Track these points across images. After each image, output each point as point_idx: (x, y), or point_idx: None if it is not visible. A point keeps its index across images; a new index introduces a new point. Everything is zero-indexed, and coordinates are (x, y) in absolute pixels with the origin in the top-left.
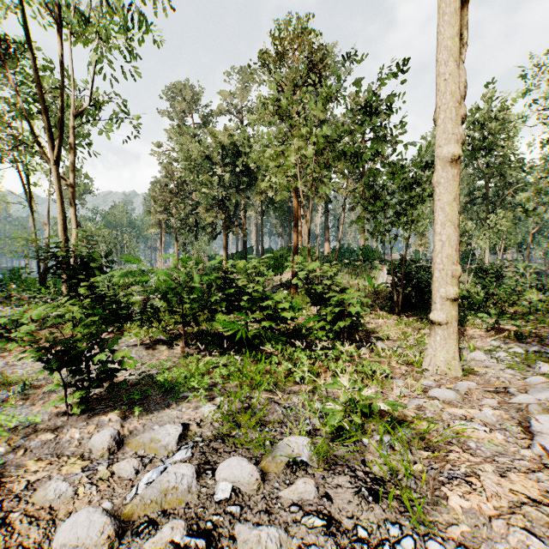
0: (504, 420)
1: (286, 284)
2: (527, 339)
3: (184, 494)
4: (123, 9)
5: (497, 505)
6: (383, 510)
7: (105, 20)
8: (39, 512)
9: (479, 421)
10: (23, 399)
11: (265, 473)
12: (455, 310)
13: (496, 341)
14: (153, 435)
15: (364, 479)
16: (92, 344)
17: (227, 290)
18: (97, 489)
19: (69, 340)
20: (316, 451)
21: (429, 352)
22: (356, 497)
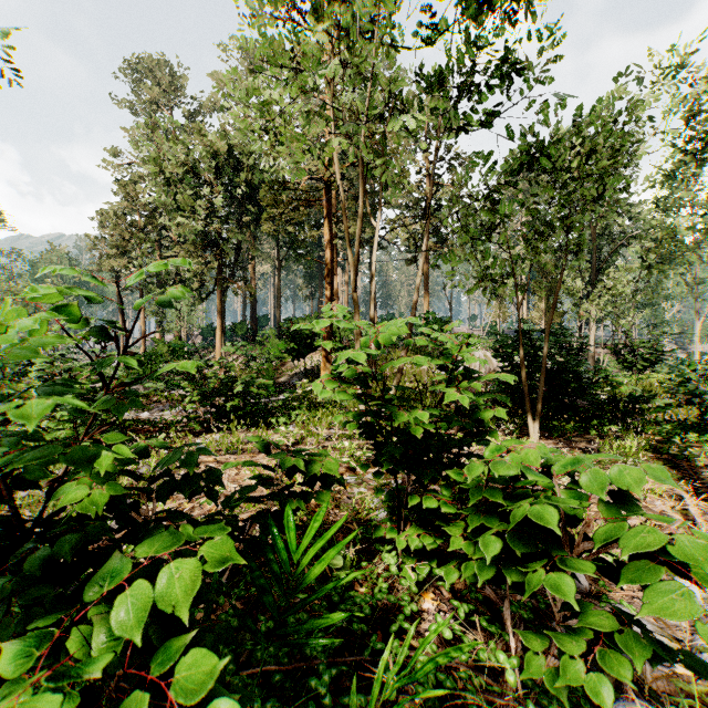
0: None
1: (313, 371)
2: None
3: None
4: None
5: None
6: None
7: None
8: None
9: None
10: None
11: None
12: None
13: None
14: None
15: None
16: None
17: None
18: None
19: None
20: None
21: None
22: None
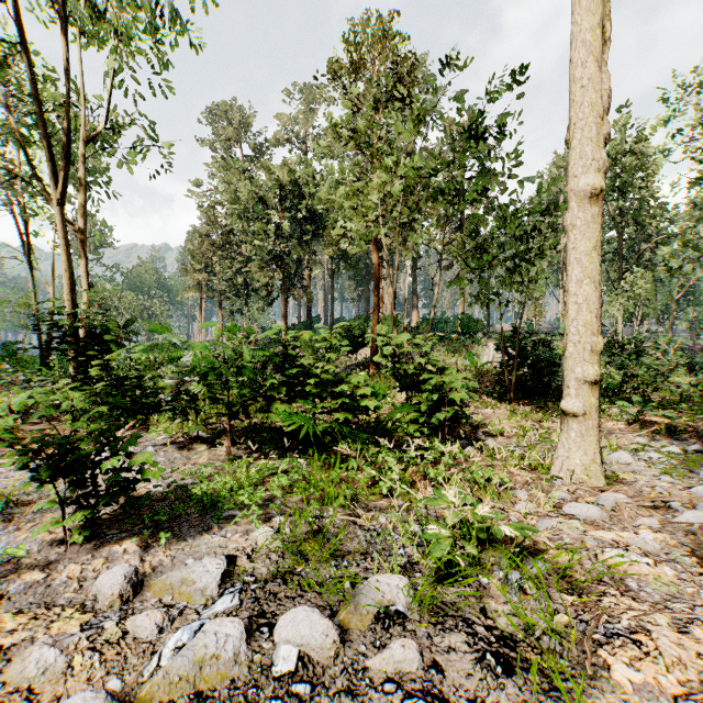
0: (671, 548)
1: (363, 363)
2: (681, 434)
3: (228, 665)
4: (149, 1)
5: (681, 678)
6: (518, 688)
7: (126, 13)
8: (13, 697)
9: (638, 549)
10: (5, 521)
11: (345, 629)
12: (596, 397)
13: (642, 438)
14: (184, 574)
15: (486, 639)
16: (101, 444)
17: (288, 370)
18: (101, 658)
19: (65, 439)
20: (418, 599)
21: (560, 453)
22: (478, 667)
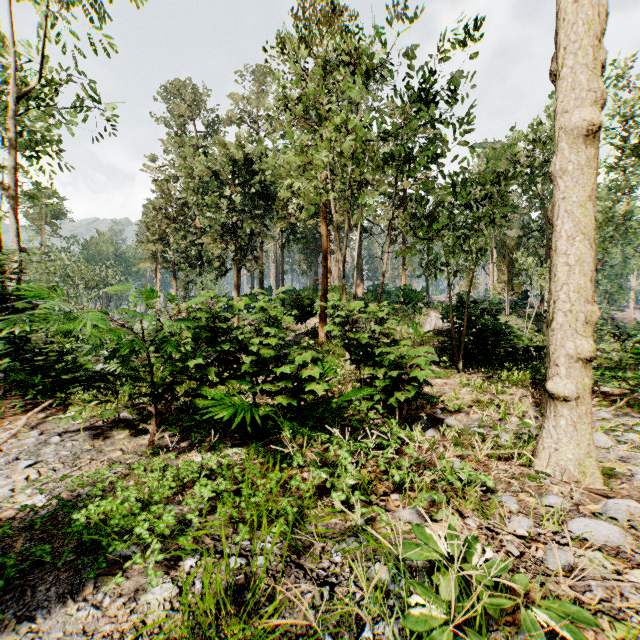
0: None
1: (312, 332)
2: None
3: None
4: None
5: None
6: None
7: None
8: None
9: None
10: None
11: None
12: (590, 377)
13: (604, 412)
14: None
15: None
16: None
17: (221, 344)
18: None
19: None
20: None
21: (546, 443)
22: None
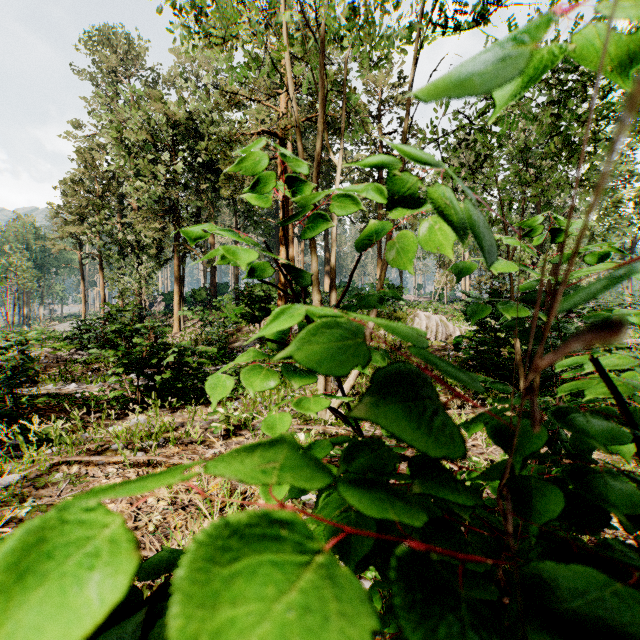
0: None
1: None
2: None
3: None
4: None
5: None
6: None
7: None
8: None
9: None
10: None
11: None
12: None
13: None
14: None
15: None
16: None
17: None
18: None
19: None
20: None
21: None
22: None
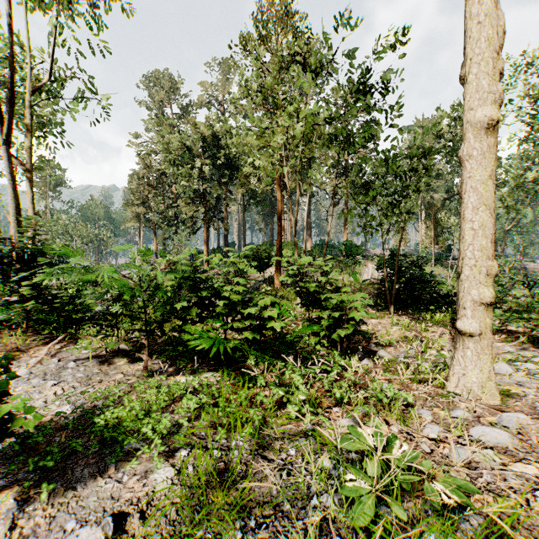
0: None
1: (268, 280)
2: None
3: None
4: None
5: None
6: None
7: None
8: None
9: None
10: None
11: None
12: (490, 318)
13: (509, 347)
14: None
15: None
16: None
17: (200, 291)
18: None
19: None
20: None
21: (456, 370)
22: None
